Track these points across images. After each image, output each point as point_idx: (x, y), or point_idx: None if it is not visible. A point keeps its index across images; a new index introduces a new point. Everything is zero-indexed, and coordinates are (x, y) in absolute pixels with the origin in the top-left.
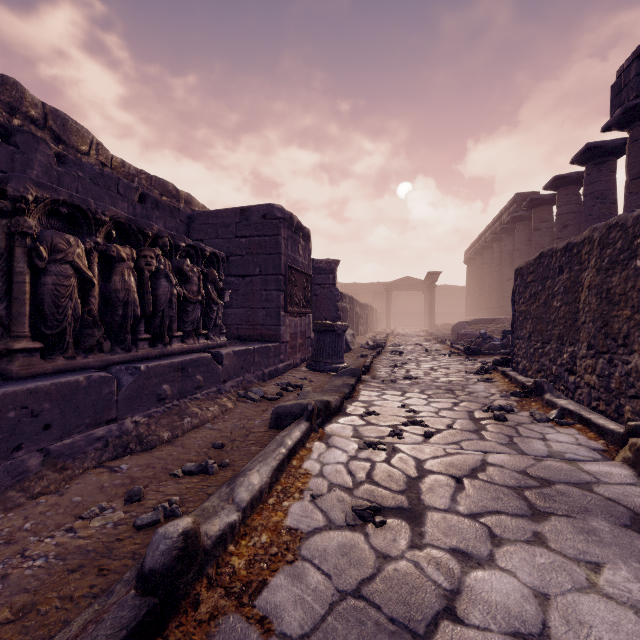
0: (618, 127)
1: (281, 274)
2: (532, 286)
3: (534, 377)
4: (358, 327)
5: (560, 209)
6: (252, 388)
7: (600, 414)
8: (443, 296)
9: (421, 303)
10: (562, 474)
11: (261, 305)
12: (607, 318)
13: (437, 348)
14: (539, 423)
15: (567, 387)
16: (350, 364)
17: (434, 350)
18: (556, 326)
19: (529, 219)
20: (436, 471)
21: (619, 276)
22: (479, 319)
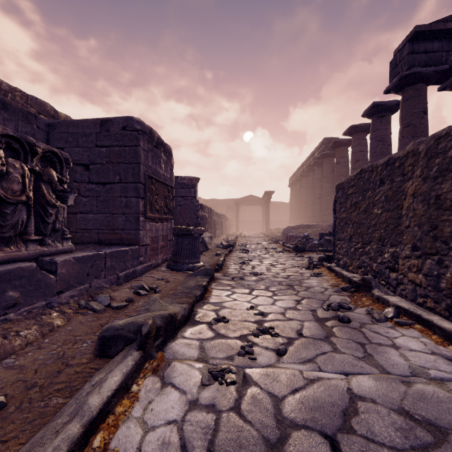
0: (395, 90)
1: (140, 182)
2: (353, 197)
3: (355, 272)
4: (215, 231)
5: (354, 149)
6: (99, 295)
7: (428, 310)
8: (274, 209)
9: (260, 214)
10: (445, 410)
11: (121, 211)
12: (436, 222)
13: (273, 246)
14: (379, 323)
15: (388, 282)
16: (206, 262)
17: (271, 248)
18: (377, 230)
19: (332, 156)
20: (300, 423)
21: (451, 182)
22: (301, 225)
